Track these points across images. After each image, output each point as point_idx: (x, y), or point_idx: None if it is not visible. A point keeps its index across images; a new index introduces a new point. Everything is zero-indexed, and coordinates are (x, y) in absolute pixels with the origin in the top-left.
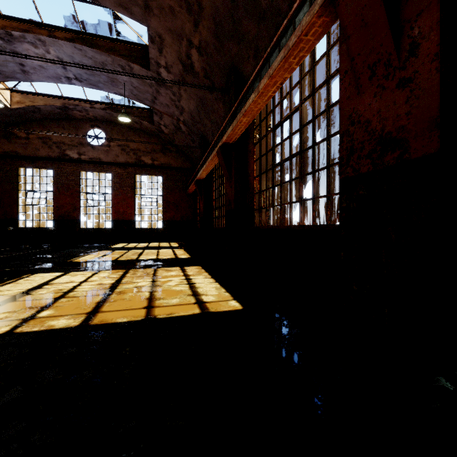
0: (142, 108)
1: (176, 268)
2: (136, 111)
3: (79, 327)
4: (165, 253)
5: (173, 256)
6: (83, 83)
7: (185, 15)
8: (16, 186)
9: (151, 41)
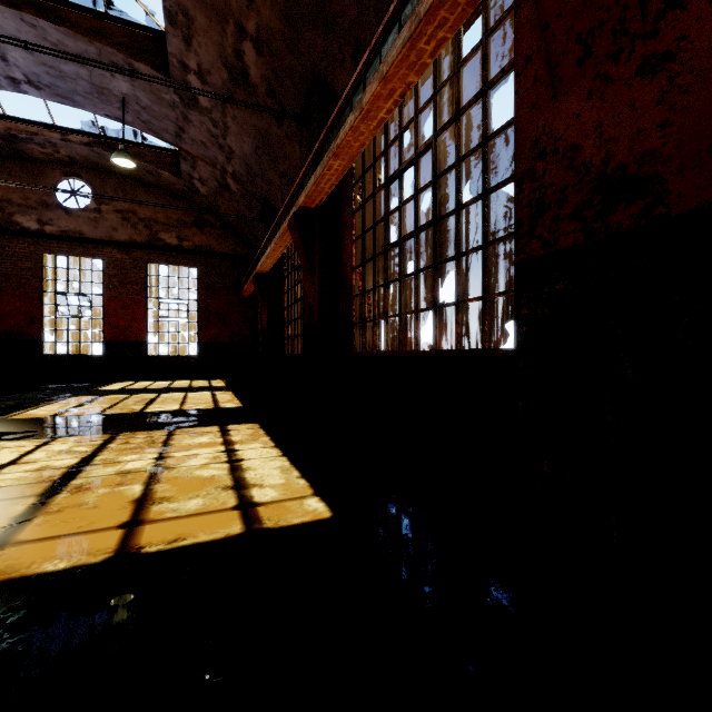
0: (160, 149)
1: (212, 428)
2: (149, 152)
3: None
4: (197, 399)
5: (210, 405)
6: (44, 91)
7: None
8: None
9: (169, 20)
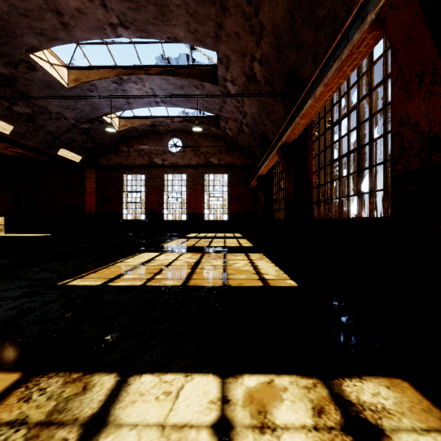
0: (210, 117)
1: (241, 253)
2: (206, 119)
3: (182, 286)
4: (230, 241)
5: (237, 244)
6: (167, 104)
7: (248, 36)
8: (121, 189)
9: (219, 62)
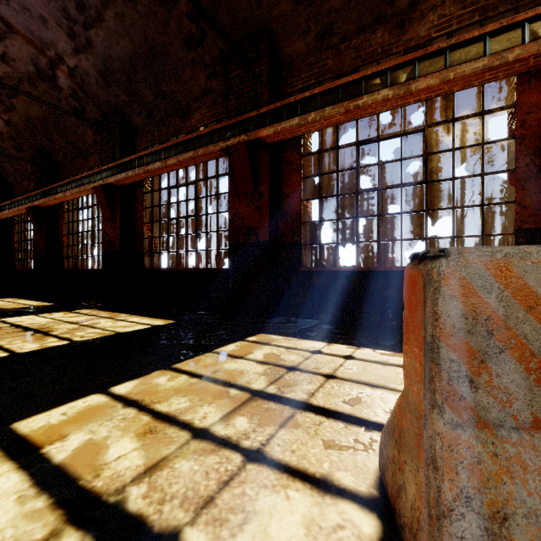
0: None
1: None
2: None
3: None
4: None
5: None
6: None
7: None
8: None
9: None
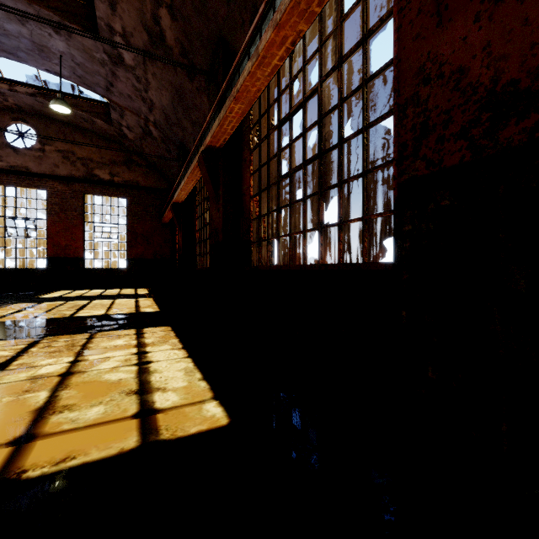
0: (94, 101)
1: (129, 331)
2: (85, 103)
3: None
4: (122, 304)
5: (132, 310)
6: None
7: None
8: None
9: None
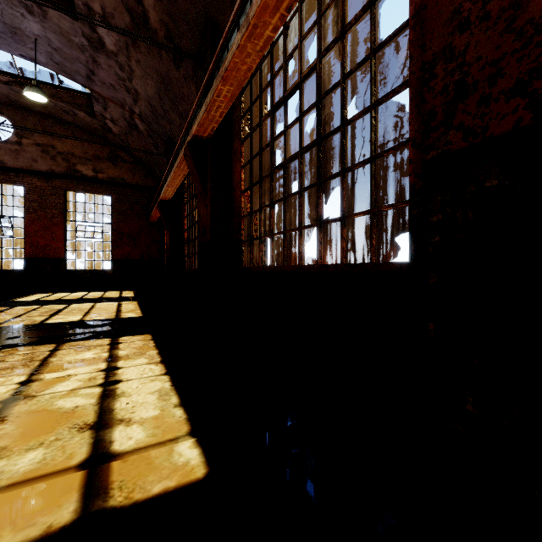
0: (76, 92)
1: (103, 340)
2: (66, 93)
3: None
4: (102, 309)
5: (112, 315)
6: None
7: None
8: None
9: None
